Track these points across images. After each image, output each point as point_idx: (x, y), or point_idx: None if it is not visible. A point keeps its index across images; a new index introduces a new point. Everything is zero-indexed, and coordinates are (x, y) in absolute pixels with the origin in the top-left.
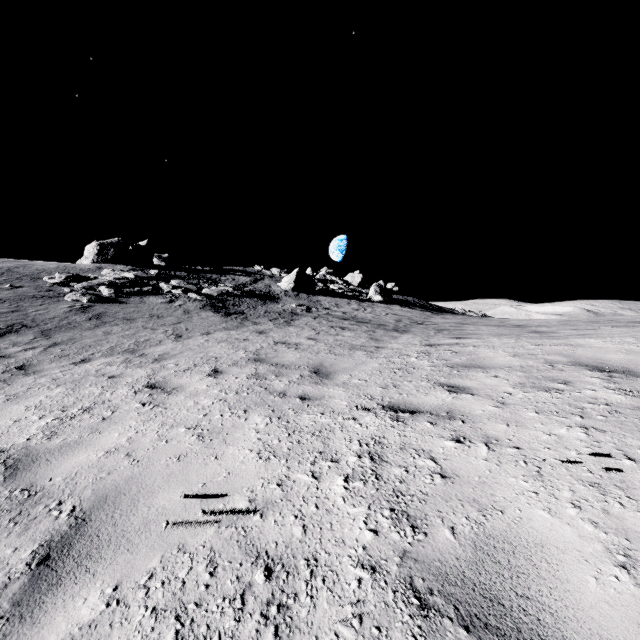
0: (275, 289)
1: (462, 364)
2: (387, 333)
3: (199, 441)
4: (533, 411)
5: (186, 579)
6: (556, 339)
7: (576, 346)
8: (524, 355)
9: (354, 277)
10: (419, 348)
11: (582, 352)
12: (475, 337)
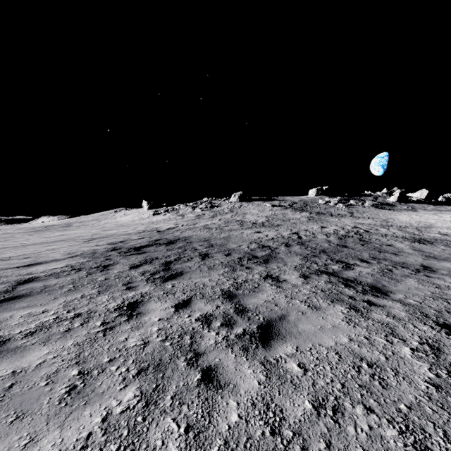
0: (388, 201)
1: None
2: None
3: (438, 216)
4: None
5: (449, 218)
6: None
7: None
8: None
9: (422, 192)
10: None
11: None
12: None
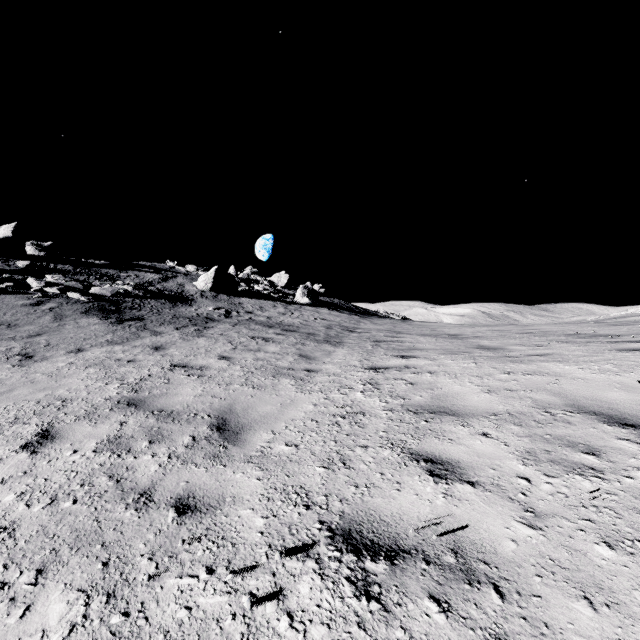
0: (189, 289)
1: (428, 407)
2: (319, 346)
3: None
4: (600, 539)
5: None
6: (522, 363)
7: (556, 376)
8: (501, 391)
9: (280, 277)
10: (362, 374)
11: (571, 387)
12: (423, 356)
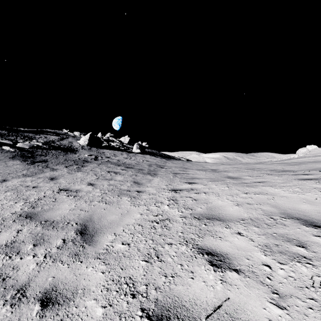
0: (75, 144)
1: (205, 215)
2: (144, 176)
3: None
4: None
5: None
6: (252, 187)
7: (272, 195)
8: (244, 204)
9: (125, 139)
10: (168, 193)
11: (281, 202)
12: (200, 182)
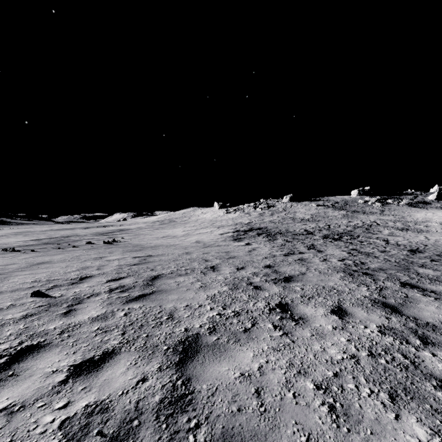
0: (426, 200)
1: None
2: None
3: None
4: None
5: None
6: None
7: None
8: None
9: None
10: None
11: None
12: None
